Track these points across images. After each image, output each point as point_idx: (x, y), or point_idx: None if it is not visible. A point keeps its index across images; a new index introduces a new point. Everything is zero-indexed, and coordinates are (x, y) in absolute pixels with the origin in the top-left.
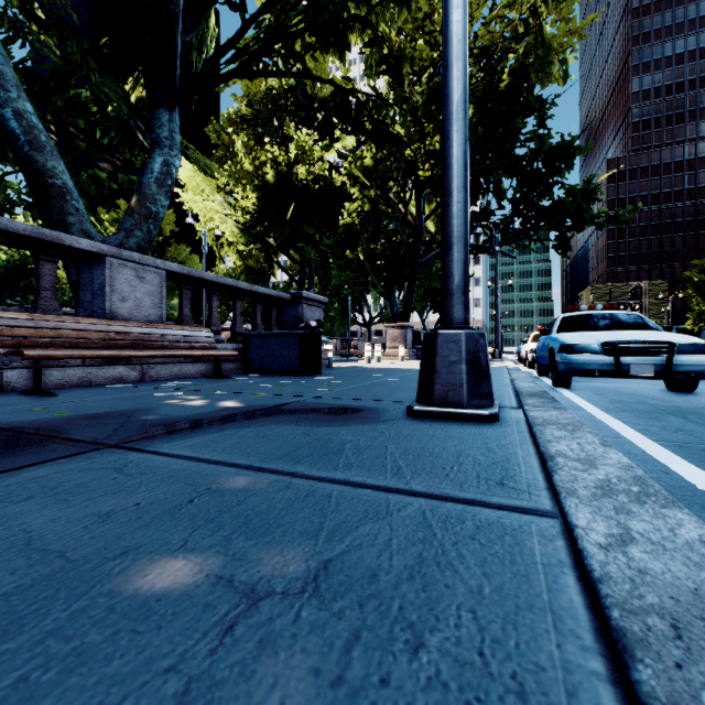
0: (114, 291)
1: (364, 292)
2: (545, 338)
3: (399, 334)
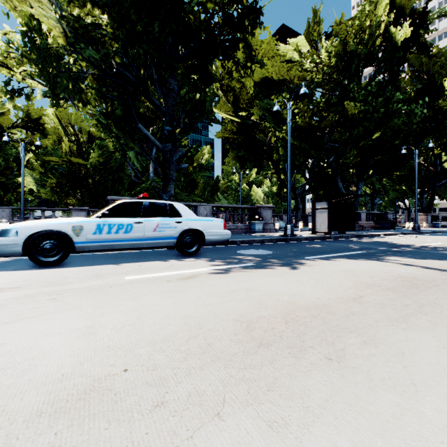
0: (361, 217)
1: None
2: None
3: (423, 218)
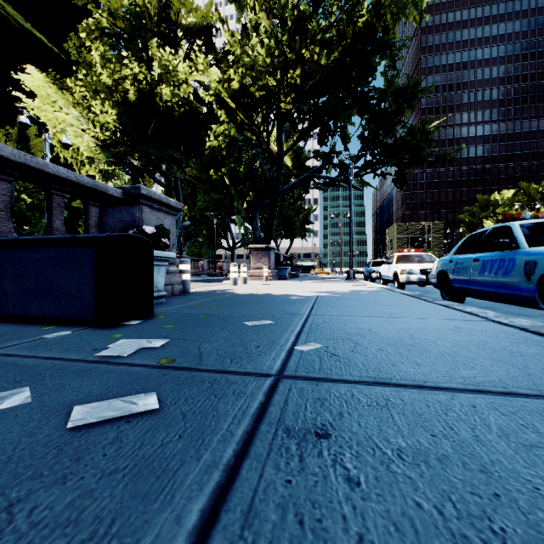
0: None
1: (228, 221)
2: (500, 255)
3: (263, 255)
